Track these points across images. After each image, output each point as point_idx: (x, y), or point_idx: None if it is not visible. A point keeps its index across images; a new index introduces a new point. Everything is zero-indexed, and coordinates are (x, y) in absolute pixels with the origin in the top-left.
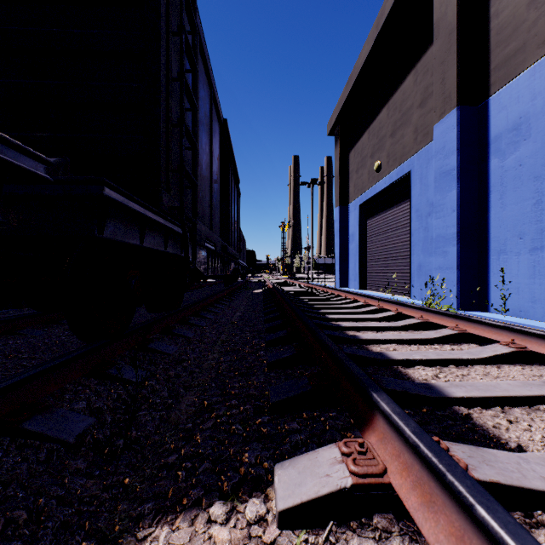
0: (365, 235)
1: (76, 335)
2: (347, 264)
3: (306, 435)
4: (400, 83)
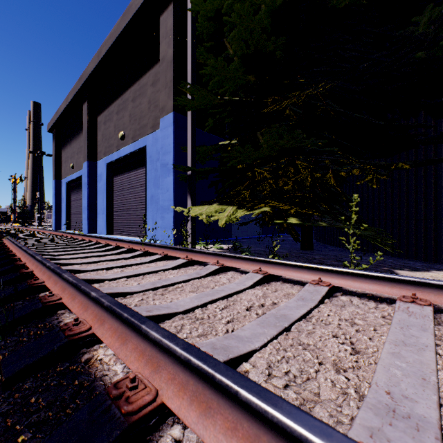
0: (70, 200)
1: None
2: (61, 216)
3: None
4: (80, 132)
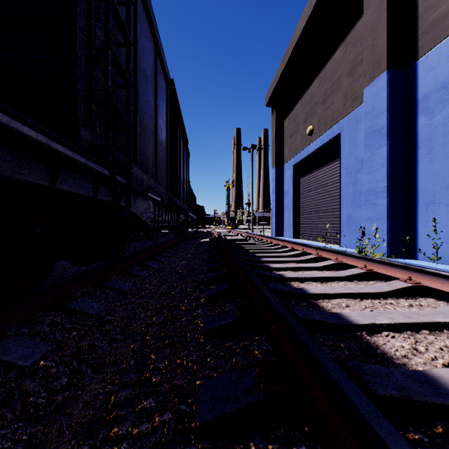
0: (298, 191)
1: None
2: (283, 216)
3: None
4: (330, 56)
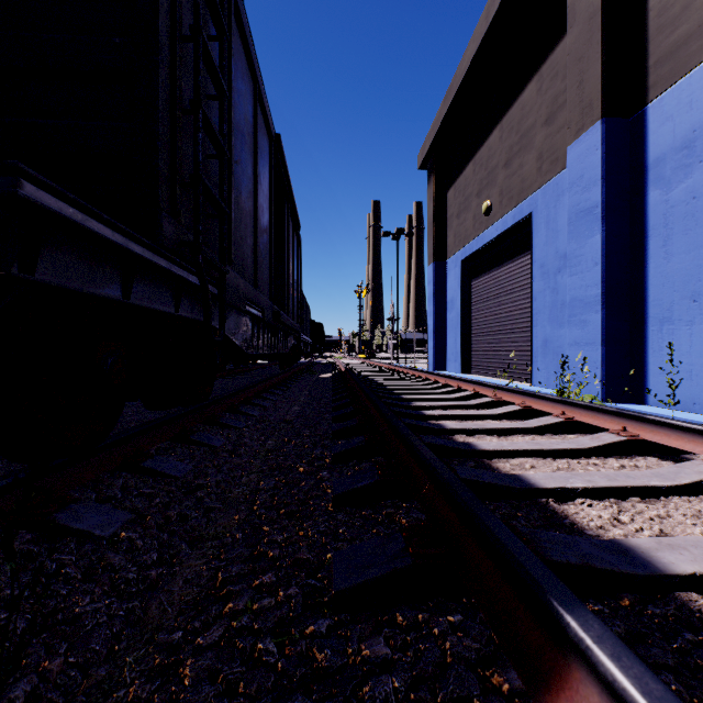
0: (469, 301)
1: None
2: (445, 339)
3: (405, 679)
4: (518, 94)
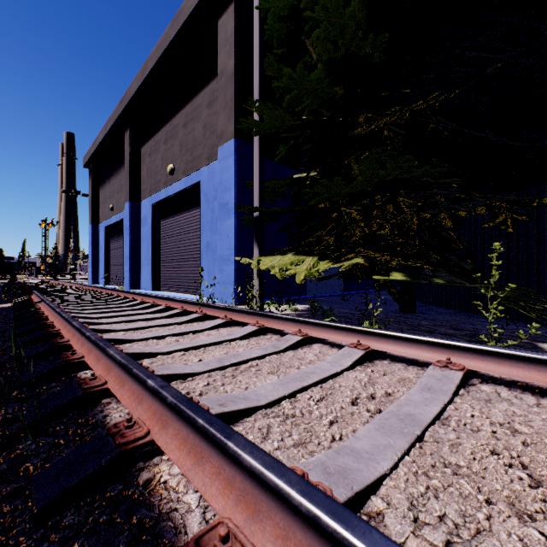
0: (109, 248)
1: None
2: (99, 267)
3: None
4: (121, 167)
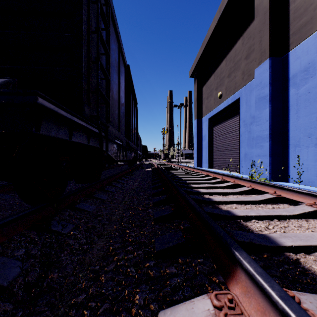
0: (212, 136)
1: (23, 200)
2: (201, 153)
3: (182, 279)
4: (233, 45)
